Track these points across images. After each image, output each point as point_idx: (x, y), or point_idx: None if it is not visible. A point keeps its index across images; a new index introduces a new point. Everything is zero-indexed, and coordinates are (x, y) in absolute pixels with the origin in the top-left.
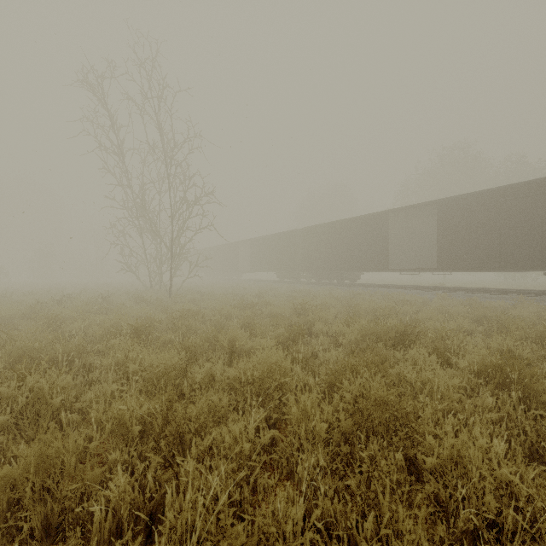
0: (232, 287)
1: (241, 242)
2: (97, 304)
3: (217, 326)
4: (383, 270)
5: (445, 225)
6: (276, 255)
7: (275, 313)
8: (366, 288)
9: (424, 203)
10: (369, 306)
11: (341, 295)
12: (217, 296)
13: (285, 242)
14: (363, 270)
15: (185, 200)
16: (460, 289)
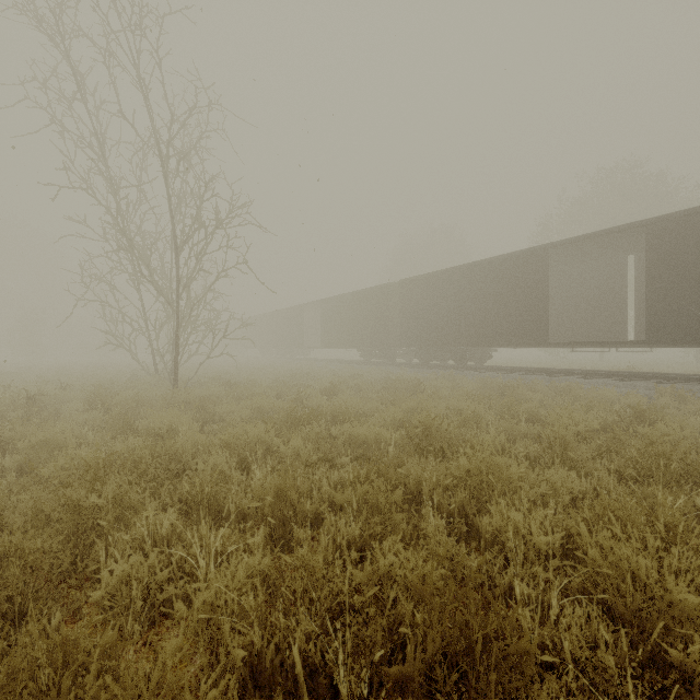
0: (291, 371)
1: (308, 306)
2: (7, 410)
3: (203, 496)
4: (539, 344)
5: (663, 264)
6: (360, 323)
7: (362, 440)
8: (507, 375)
9: (619, 227)
10: (574, 424)
11: (475, 388)
12: (256, 390)
13: (373, 303)
14: (503, 344)
15: (201, 222)
16: (688, 378)
